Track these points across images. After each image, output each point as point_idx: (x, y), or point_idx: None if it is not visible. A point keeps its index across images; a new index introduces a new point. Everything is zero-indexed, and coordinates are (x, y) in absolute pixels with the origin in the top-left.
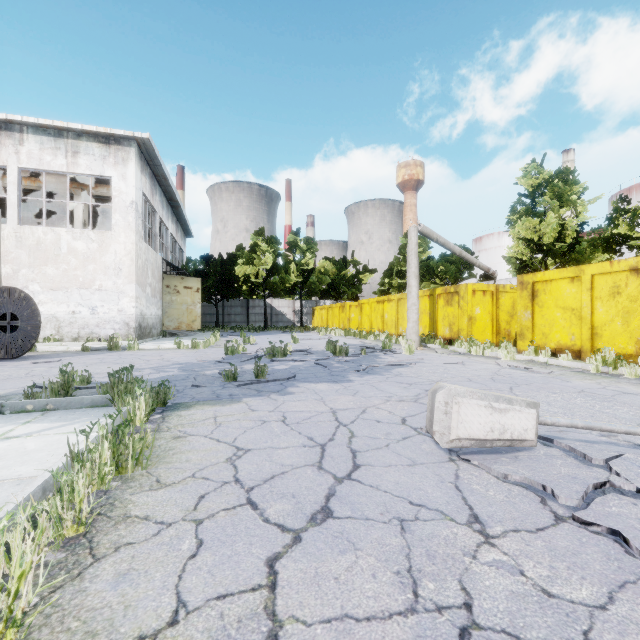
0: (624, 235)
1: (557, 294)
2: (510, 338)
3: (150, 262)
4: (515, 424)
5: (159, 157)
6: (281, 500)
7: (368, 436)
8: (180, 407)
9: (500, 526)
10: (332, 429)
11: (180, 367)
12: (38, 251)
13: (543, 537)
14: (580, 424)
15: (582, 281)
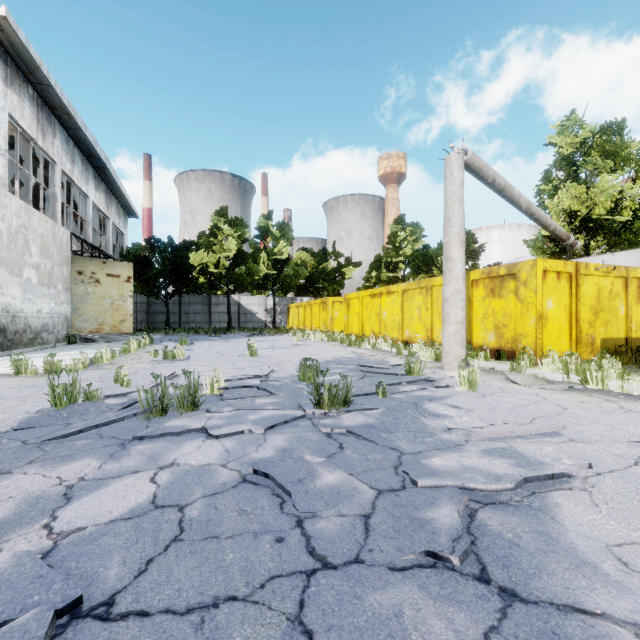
0: None
1: None
2: (594, 348)
3: (36, 232)
4: None
5: (43, 68)
6: None
7: None
8: None
9: None
10: None
11: None
12: None
13: None
14: None
15: None
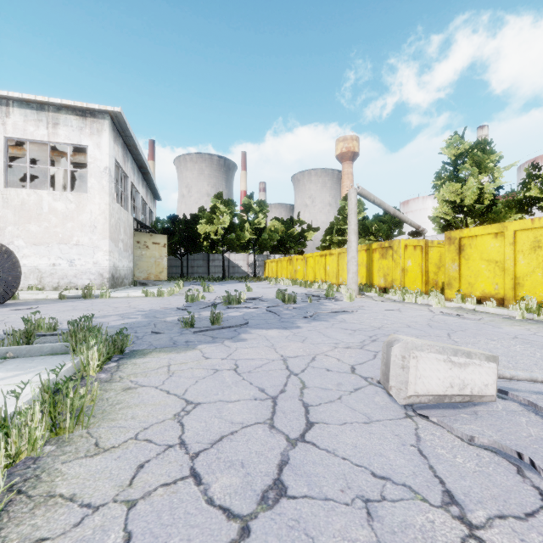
0: (535, 197)
1: (482, 248)
2: (437, 287)
3: (122, 221)
4: (475, 379)
5: (130, 129)
6: (228, 471)
7: (319, 387)
8: (136, 354)
9: (482, 509)
10: (283, 379)
11: (144, 314)
12: (22, 211)
13: (537, 527)
14: (540, 378)
15: (505, 236)
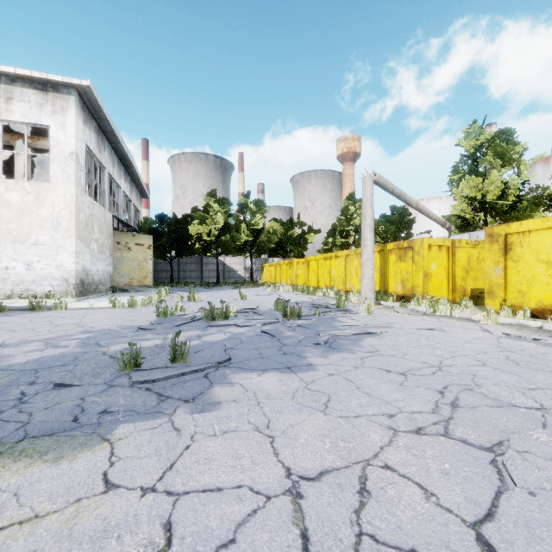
0: None
1: (538, 247)
2: (465, 295)
3: (96, 217)
4: None
5: (104, 110)
6: None
7: None
8: None
9: None
10: None
11: (85, 338)
12: None
13: None
14: None
15: None
